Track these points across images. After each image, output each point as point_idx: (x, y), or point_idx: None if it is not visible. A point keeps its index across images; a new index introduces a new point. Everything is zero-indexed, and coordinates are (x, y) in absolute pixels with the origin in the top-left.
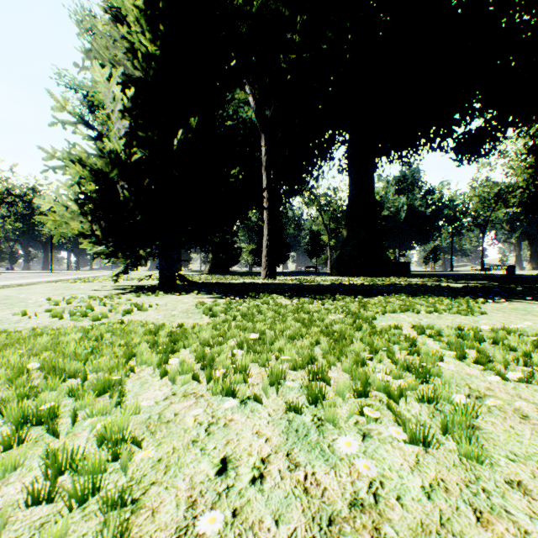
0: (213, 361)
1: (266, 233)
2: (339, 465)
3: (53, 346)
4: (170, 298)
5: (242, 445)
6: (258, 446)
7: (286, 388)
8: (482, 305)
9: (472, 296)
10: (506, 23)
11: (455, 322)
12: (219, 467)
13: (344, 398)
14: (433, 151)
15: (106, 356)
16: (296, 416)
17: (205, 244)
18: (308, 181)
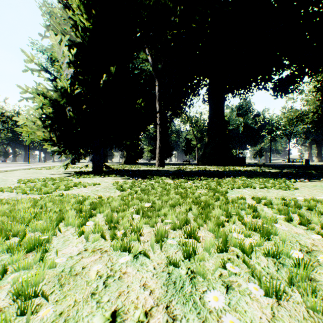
0: (118, 223)
1: (159, 139)
2: (209, 318)
3: (9, 212)
4: (97, 179)
5: (131, 297)
6: (143, 299)
7: (167, 245)
8: (294, 183)
9: (286, 177)
10: (304, 12)
11: (279, 194)
12: (109, 322)
13: (210, 253)
14: (260, 90)
15: (42, 220)
16: (174, 269)
17: (120, 145)
18: (184, 108)
